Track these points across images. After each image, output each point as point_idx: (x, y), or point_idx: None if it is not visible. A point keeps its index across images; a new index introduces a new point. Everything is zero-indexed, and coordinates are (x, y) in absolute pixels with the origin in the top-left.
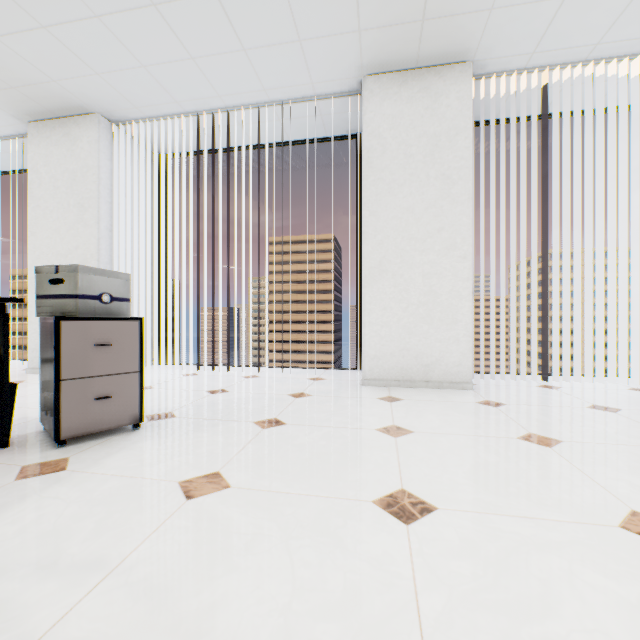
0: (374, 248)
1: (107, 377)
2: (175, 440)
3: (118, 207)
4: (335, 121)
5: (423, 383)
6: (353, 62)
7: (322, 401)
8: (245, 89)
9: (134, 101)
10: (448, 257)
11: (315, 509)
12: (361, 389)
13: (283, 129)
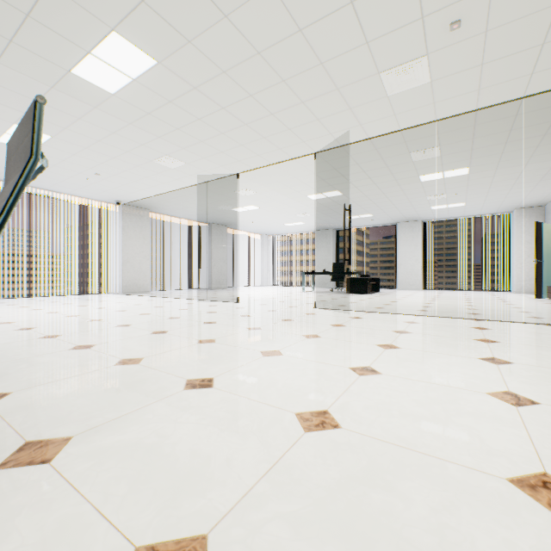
0: None
1: None
2: None
3: None
4: None
5: None
6: None
7: None
8: None
9: None
10: None
11: None
12: None
13: None
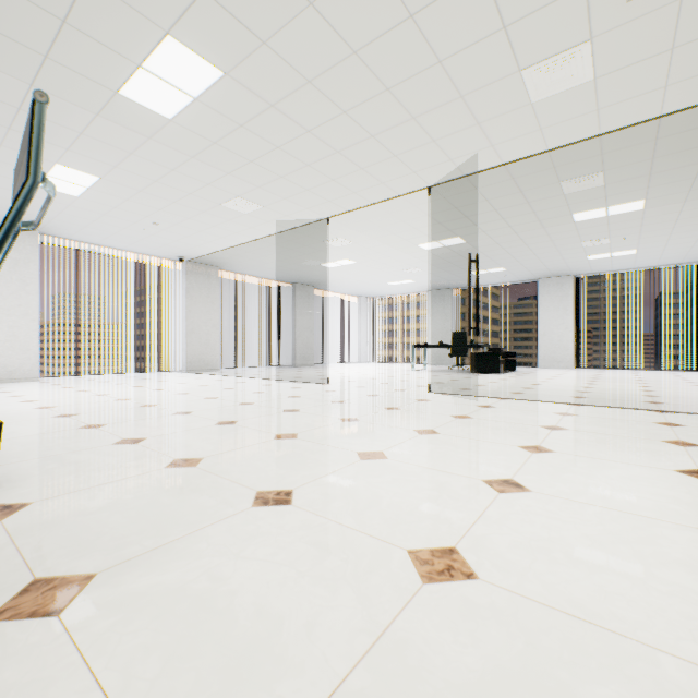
0: None
1: None
2: None
3: None
4: None
5: (10, 380)
6: None
7: None
8: None
9: None
10: (25, 319)
11: None
12: None
13: None
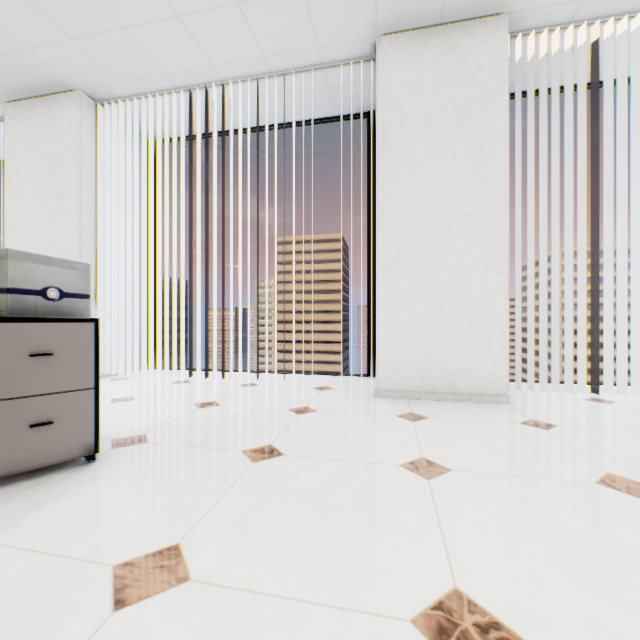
0: (390, 237)
1: (48, 396)
2: (134, 481)
3: (104, 196)
4: (344, 96)
5: (449, 395)
6: (366, 17)
7: (329, 419)
8: (241, 56)
9: (118, 74)
10: (479, 246)
11: (318, 639)
12: (375, 402)
13: (286, 107)
